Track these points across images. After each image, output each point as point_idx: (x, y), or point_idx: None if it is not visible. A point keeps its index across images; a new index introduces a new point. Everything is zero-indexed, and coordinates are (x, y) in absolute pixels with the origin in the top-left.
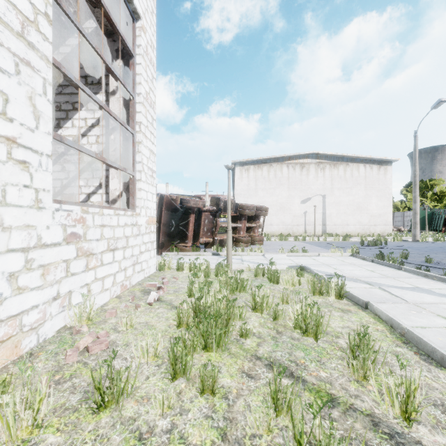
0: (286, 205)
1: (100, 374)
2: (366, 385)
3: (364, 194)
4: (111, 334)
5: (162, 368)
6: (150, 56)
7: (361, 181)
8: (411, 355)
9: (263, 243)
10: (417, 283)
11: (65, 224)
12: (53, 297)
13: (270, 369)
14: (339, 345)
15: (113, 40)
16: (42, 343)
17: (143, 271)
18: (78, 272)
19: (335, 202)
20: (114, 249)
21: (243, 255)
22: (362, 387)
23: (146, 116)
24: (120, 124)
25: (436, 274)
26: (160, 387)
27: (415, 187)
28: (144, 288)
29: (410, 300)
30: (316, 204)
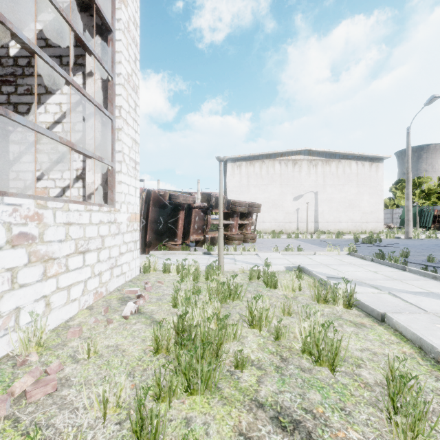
0: (278, 202)
1: None
2: None
3: (356, 191)
4: (66, 366)
5: (124, 429)
6: (133, 35)
7: (353, 178)
8: None
9: (255, 241)
10: (428, 287)
11: (9, 221)
12: None
13: (278, 427)
14: (363, 379)
15: (90, 14)
16: None
17: (123, 274)
18: (30, 282)
19: (327, 199)
20: (85, 251)
21: (236, 254)
22: None
23: (128, 101)
24: (94, 106)
25: None
26: None
27: (408, 184)
28: (123, 296)
29: (429, 308)
30: (309, 201)
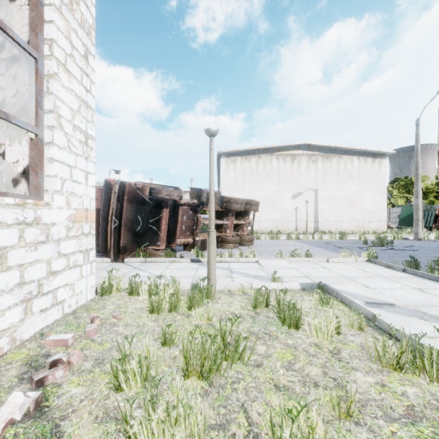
0: (275, 200)
1: None
2: None
3: (358, 189)
4: None
5: None
6: None
7: (355, 175)
8: None
9: (253, 243)
10: None
11: None
12: None
13: None
14: None
15: None
16: None
17: (59, 305)
18: None
19: (328, 197)
20: None
21: (231, 261)
22: None
23: (69, 38)
24: None
25: None
26: None
27: (417, 181)
28: (38, 352)
29: None
30: (308, 199)
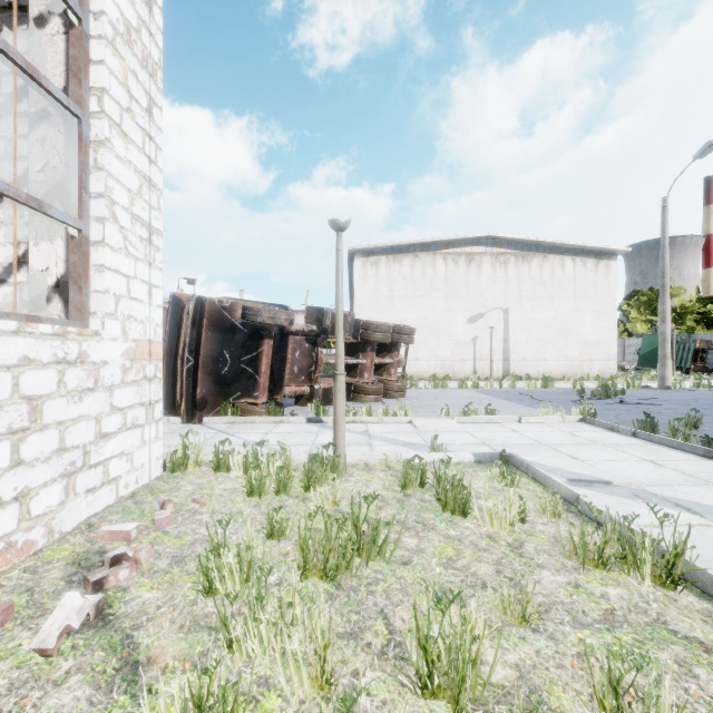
0: (442, 325)
1: None
2: None
3: (573, 308)
4: None
5: None
6: None
7: (567, 286)
8: None
9: (405, 394)
10: None
11: None
12: None
13: None
14: None
15: None
16: None
17: (112, 483)
18: None
19: (525, 321)
20: None
21: (370, 422)
22: None
23: (126, 84)
24: (16, 67)
25: None
26: None
27: (664, 295)
28: (89, 548)
29: None
30: (493, 324)
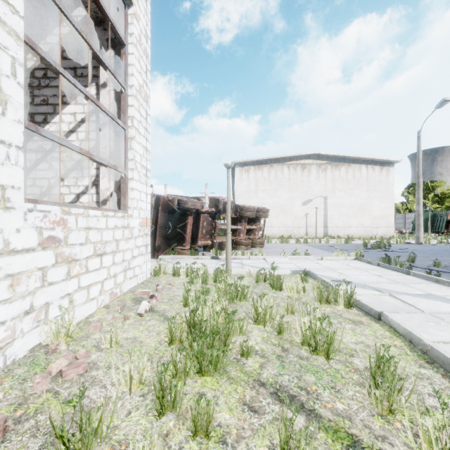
0: (286, 206)
1: (63, 419)
2: (392, 421)
3: (366, 196)
4: (92, 353)
5: (147, 399)
6: (144, 47)
7: (363, 182)
8: (439, 379)
9: (263, 246)
10: (429, 290)
11: (40, 226)
12: (25, 311)
13: (277, 399)
14: (354, 366)
15: (103, 28)
16: (10, 365)
17: (135, 277)
18: (57, 280)
19: (337, 204)
20: (102, 253)
21: (243, 258)
22: (389, 424)
23: (139, 111)
24: (109, 117)
25: (448, 280)
26: (143, 427)
27: (419, 189)
28: (136, 296)
29: (426, 309)
30: (318, 206)
